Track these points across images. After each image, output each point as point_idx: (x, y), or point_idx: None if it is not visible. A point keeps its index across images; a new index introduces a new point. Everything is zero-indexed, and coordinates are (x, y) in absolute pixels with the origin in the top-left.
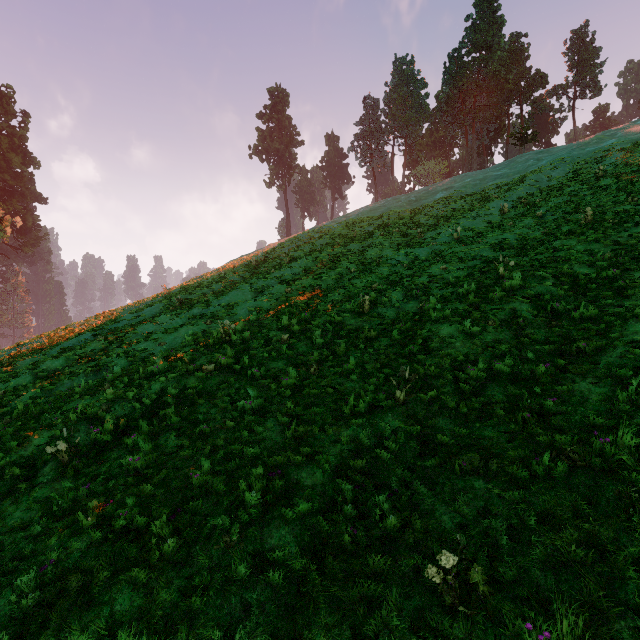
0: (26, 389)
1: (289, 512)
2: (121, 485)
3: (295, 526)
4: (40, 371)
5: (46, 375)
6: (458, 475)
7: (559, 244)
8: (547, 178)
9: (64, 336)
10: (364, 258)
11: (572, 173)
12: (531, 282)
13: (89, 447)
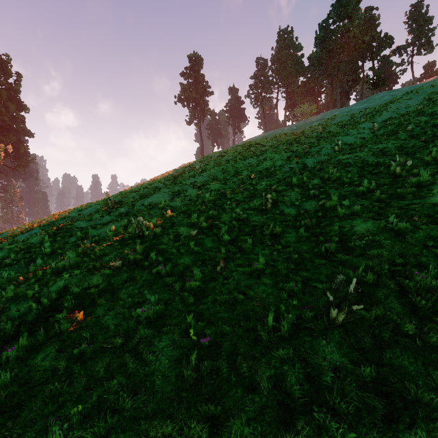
0: None
1: None
2: None
3: None
4: None
5: None
6: None
7: None
8: (405, 106)
9: (24, 230)
10: (261, 168)
11: (426, 101)
12: (437, 178)
13: None
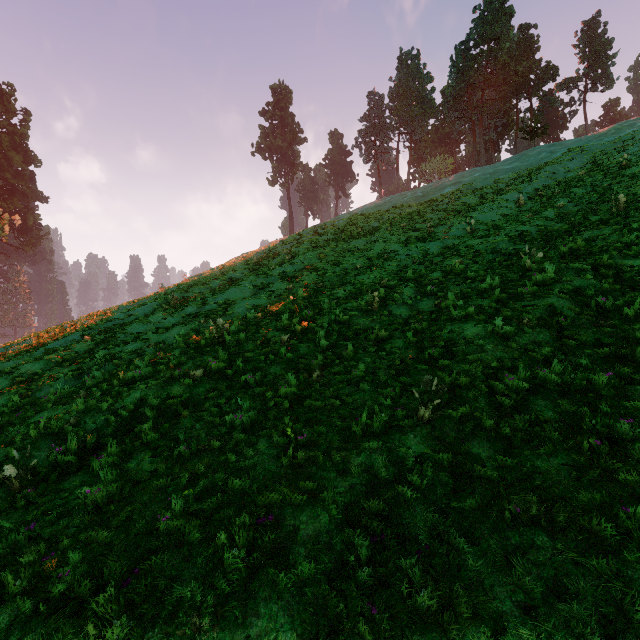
0: (0, 395)
1: (283, 578)
2: (73, 526)
3: (291, 597)
4: (18, 375)
5: (24, 379)
6: (510, 525)
7: (591, 234)
8: (563, 170)
9: (54, 336)
10: (370, 254)
11: (591, 164)
12: (565, 275)
13: (50, 469)
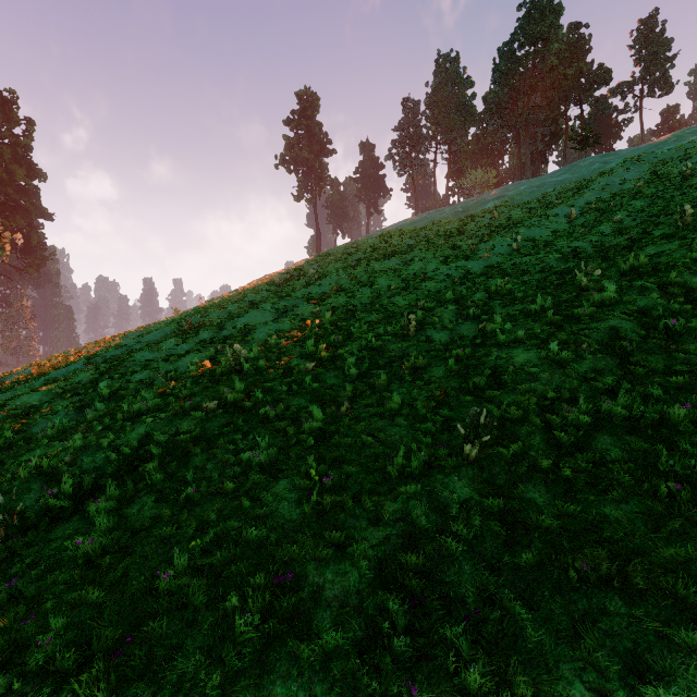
0: None
1: (304, 649)
2: (60, 583)
3: (313, 673)
4: (13, 407)
5: (20, 412)
6: (575, 585)
7: (654, 250)
8: (619, 181)
9: (56, 365)
10: (406, 274)
11: (650, 174)
12: (627, 295)
13: (40, 515)
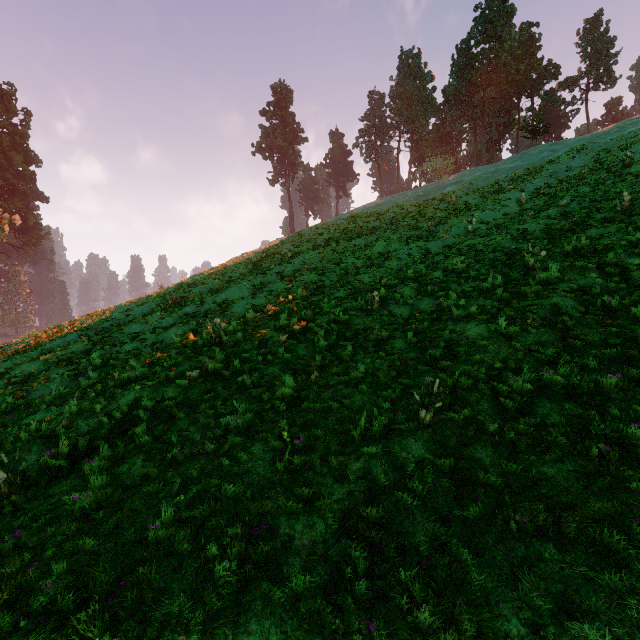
0: None
1: (276, 591)
2: (60, 534)
3: (284, 612)
4: (13, 375)
5: (20, 380)
6: (515, 535)
7: (595, 232)
8: (566, 168)
9: (52, 336)
10: (371, 253)
11: (593, 162)
12: (570, 274)
13: (40, 473)
